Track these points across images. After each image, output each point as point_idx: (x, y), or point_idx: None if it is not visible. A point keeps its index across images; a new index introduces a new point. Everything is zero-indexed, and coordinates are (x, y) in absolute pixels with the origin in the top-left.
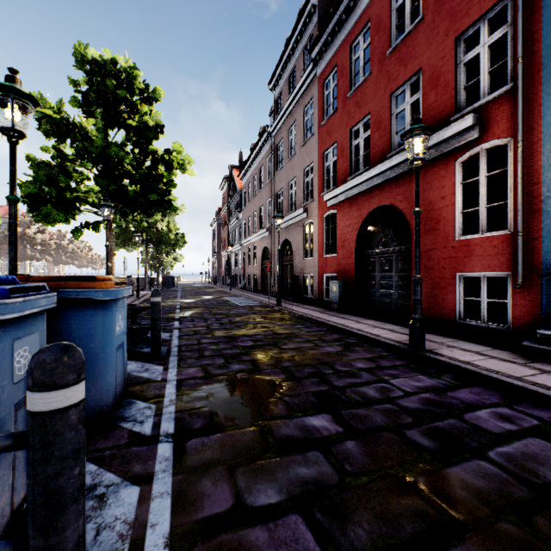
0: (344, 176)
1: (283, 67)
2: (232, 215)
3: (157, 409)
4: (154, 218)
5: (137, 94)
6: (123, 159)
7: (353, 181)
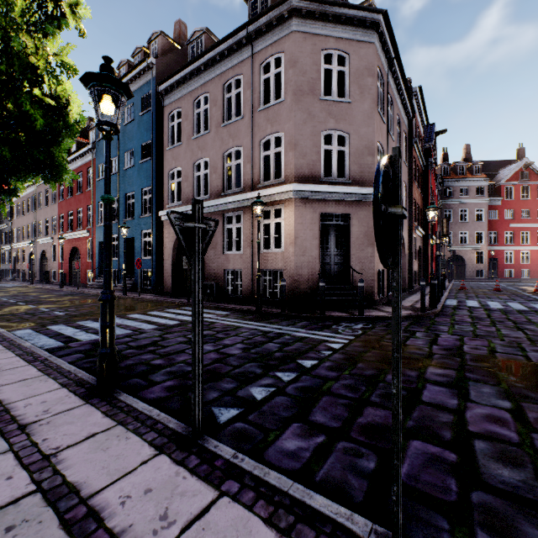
0: (67, 230)
1: None
2: (2, 220)
3: None
4: None
5: None
6: None
7: (67, 234)
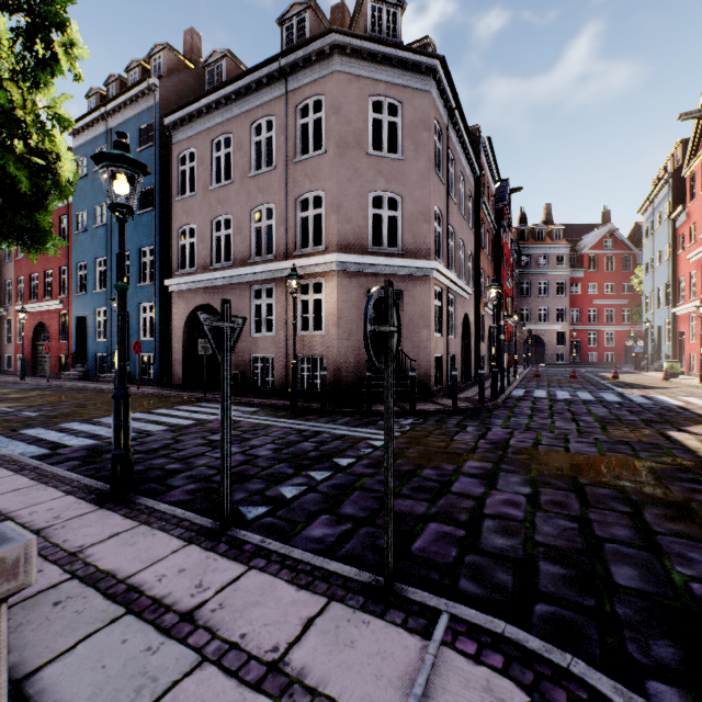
0: (28, 299)
1: None
2: None
3: None
4: None
5: None
6: None
7: (29, 305)
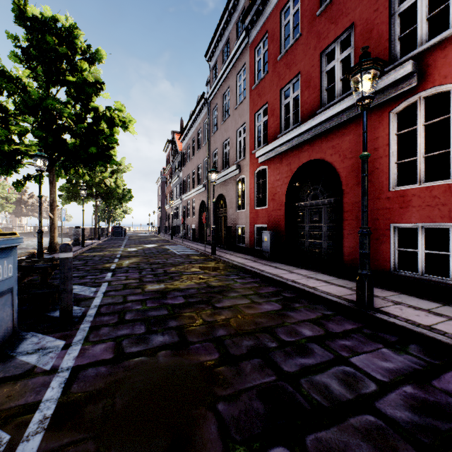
0: (275, 133)
1: (218, 39)
2: (174, 174)
3: (8, 447)
4: (102, 174)
5: (79, 54)
6: (61, 113)
7: (283, 137)
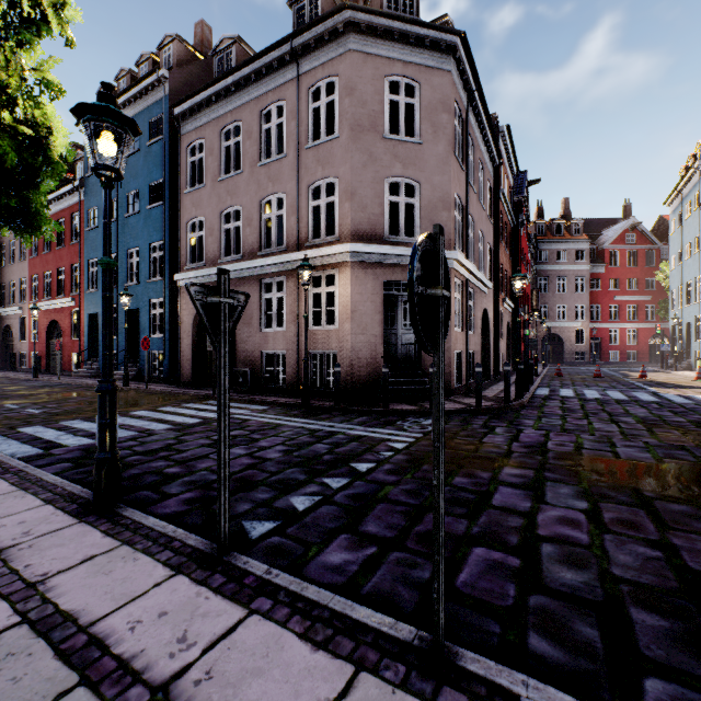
0: (42, 297)
1: None
2: None
3: None
4: None
5: None
6: None
7: (43, 303)
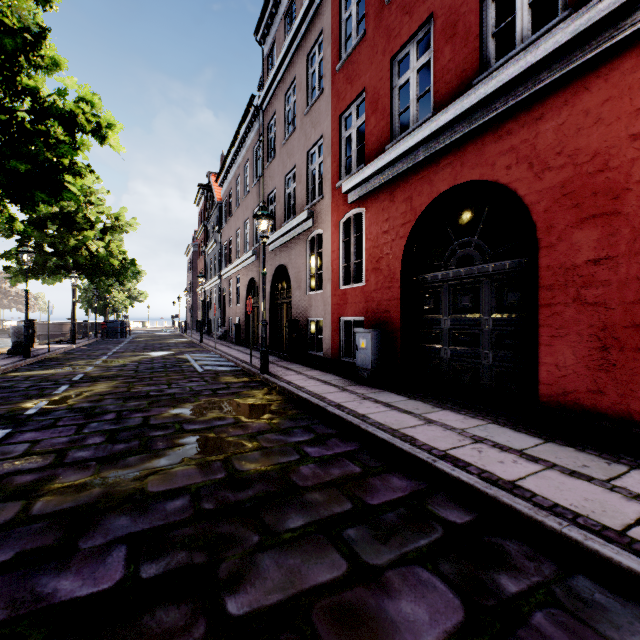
0: (379, 144)
1: (276, 1)
2: (210, 238)
3: None
4: (82, 233)
5: None
6: None
7: (399, 145)
